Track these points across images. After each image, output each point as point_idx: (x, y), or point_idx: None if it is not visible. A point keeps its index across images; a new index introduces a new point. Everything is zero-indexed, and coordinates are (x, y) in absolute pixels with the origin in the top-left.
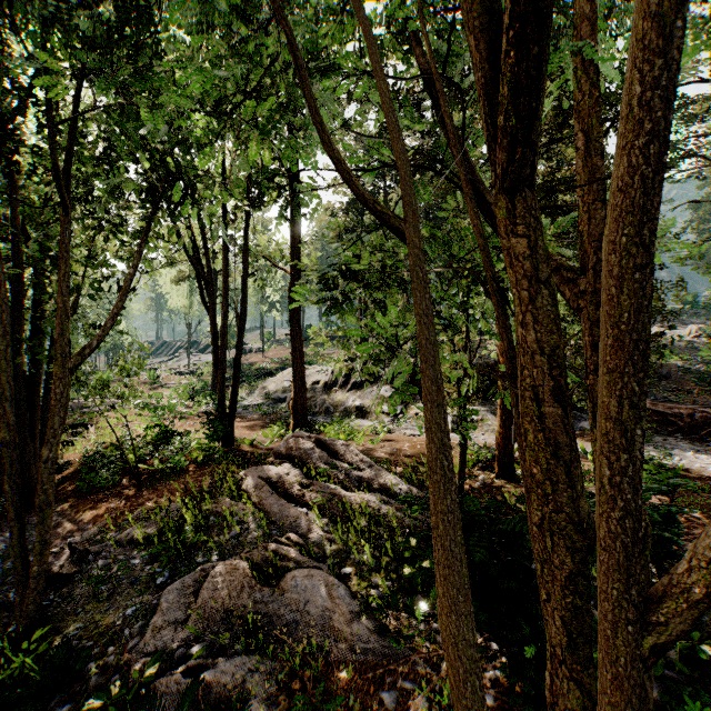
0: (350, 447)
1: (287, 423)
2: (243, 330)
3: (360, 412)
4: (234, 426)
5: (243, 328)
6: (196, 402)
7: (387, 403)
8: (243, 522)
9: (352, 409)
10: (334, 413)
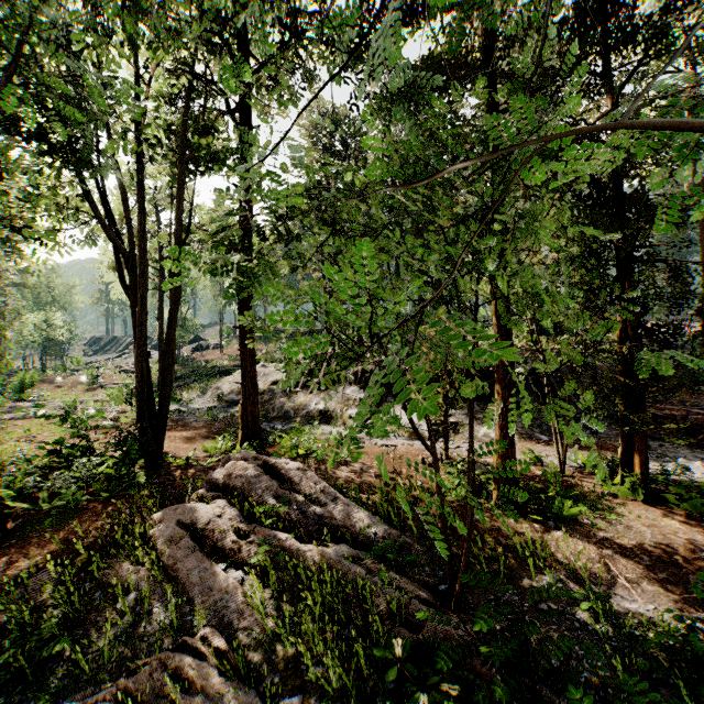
0: (308, 471)
1: (235, 434)
2: (174, 320)
3: (324, 417)
4: (172, 437)
5: (174, 317)
6: (133, 407)
7: (354, 406)
8: (145, 601)
9: (315, 413)
10: (295, 418)
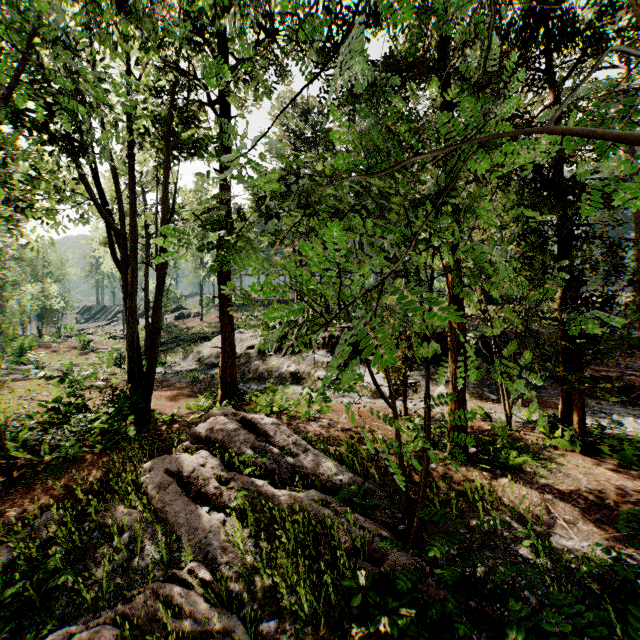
0: (281, 426)
1: (215, 393)
2: (161, 291)
3: (295, 378)
4: (158, 396)
5: (161, 288)
6: (122, 369)
7: (322, 369)
8: (137, 539)
9: (287, 375)
10: (269, 379)
